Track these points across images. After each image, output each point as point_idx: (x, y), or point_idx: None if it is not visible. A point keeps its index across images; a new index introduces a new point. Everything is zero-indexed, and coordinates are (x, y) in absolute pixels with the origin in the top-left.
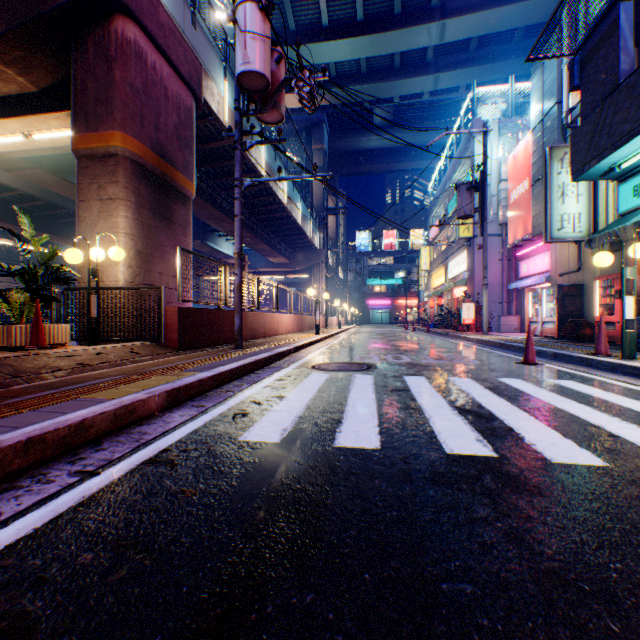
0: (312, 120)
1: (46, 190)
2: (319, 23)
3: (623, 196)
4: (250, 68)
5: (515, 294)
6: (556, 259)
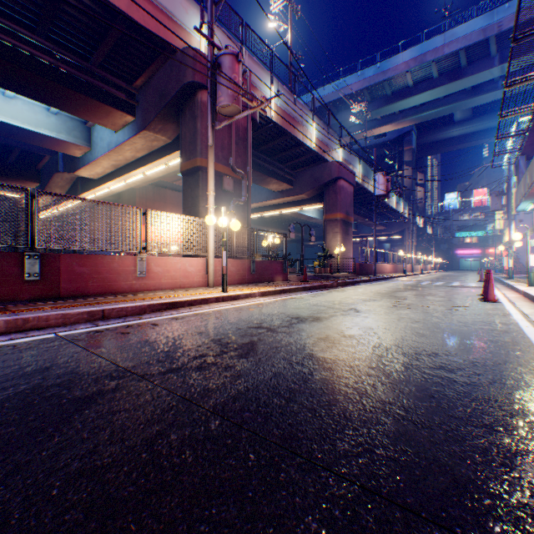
0: (402, 131)
1: None
2: (406, 88)
3: None
4: (379, 193)
5: None
6: None
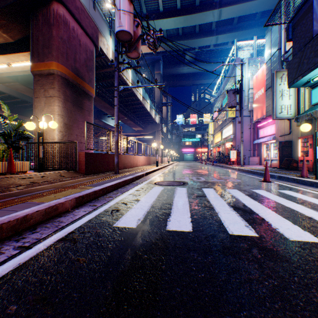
0: (154, 59)
1: (21, 93)
2: (158, 10)
3: (314, 95)
4: (122, 29)
5: (257, 146)
6: (278, 128)
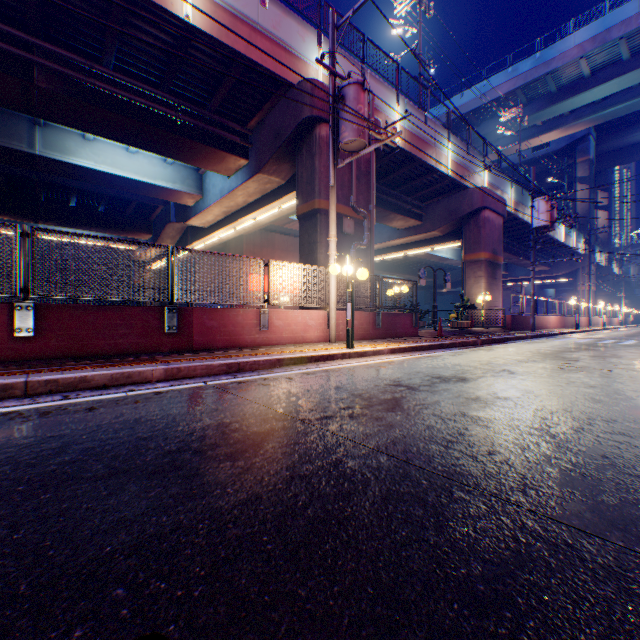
0: (574, 137)
1: None
2: (580, 79)
3: None
4: (539, 225)
5: None
6: None
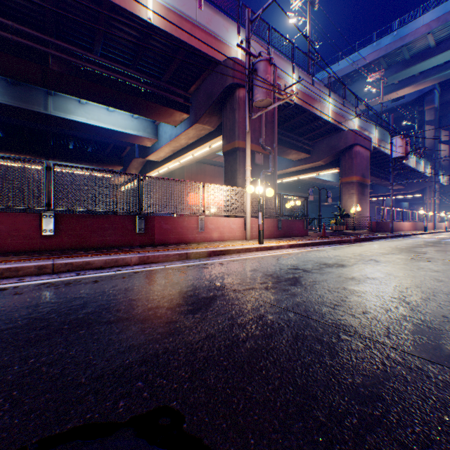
0: (423, 91)
1: None
2: (427, 49)
3: None
4: (397, 156)
5: None
6: None
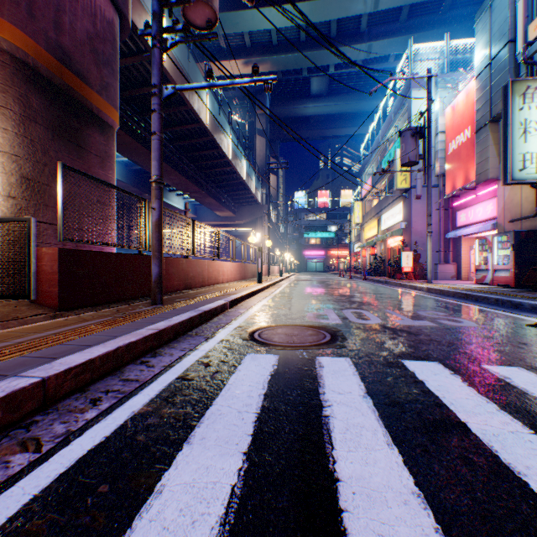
0: (256, 88)
1: None
2: None
3: None
4: None
5: (451, 243)
6: (505, 205)
